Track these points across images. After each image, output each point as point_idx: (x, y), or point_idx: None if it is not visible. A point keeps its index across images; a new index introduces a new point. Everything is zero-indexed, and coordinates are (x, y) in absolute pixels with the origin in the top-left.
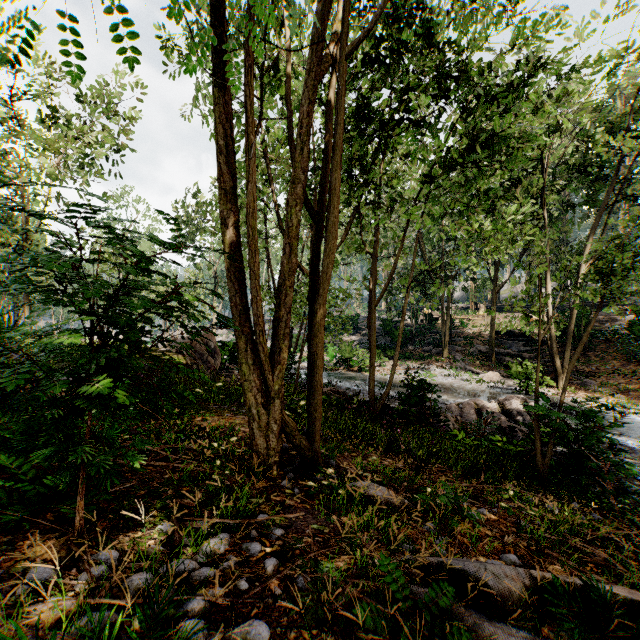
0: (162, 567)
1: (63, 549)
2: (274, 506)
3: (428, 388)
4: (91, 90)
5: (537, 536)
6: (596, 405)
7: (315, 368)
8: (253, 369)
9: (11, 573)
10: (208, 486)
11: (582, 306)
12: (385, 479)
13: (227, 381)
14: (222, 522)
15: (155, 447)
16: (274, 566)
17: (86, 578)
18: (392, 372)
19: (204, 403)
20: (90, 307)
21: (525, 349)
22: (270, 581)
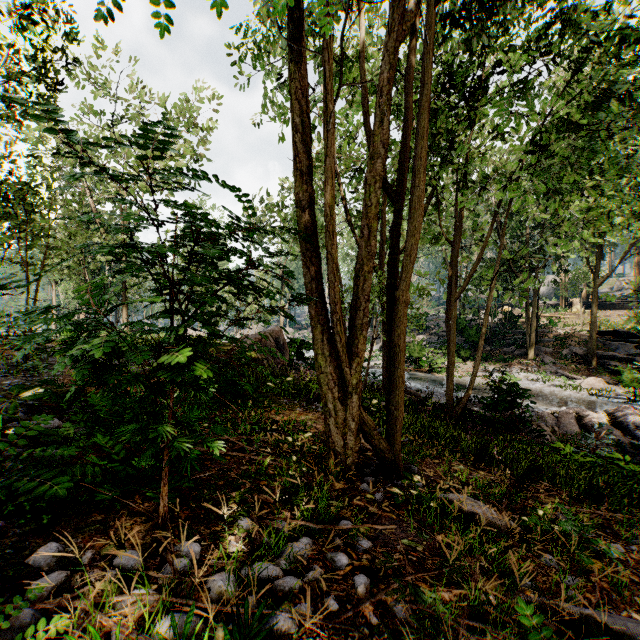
0: (244, 569)
1: (148, 535)
2: (356, 512)
3: (519, 392)
4: (175, 107)
5: None
6: None
7: (396, 362)
8: (329, 361)
9: (101, 554)
10: (285, 482)
11: None
12: (480, 493)
13: (295, 377)
14: (302, 524)
15: (232, 437)
16: (366, 586)
17: (169, 571)
18: (474, 373)
19: (275, 397)
20: (173, 282)
21: (637, 352)
22: (363, 605)
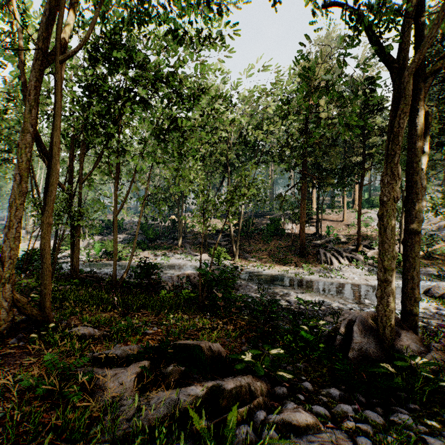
0: None
1: None
2: None
3: (152, 267)
4: None
5: (174, 333)
6: (233, 267)
7: (44, 259)
8: None
9: None
10: None
11: (220, 218)
12: (98, 324)
13: None
14: None
15: None
16: None
17: None
18: (130, 259)
19: None
20: None
21: (223, 240)
22: None
